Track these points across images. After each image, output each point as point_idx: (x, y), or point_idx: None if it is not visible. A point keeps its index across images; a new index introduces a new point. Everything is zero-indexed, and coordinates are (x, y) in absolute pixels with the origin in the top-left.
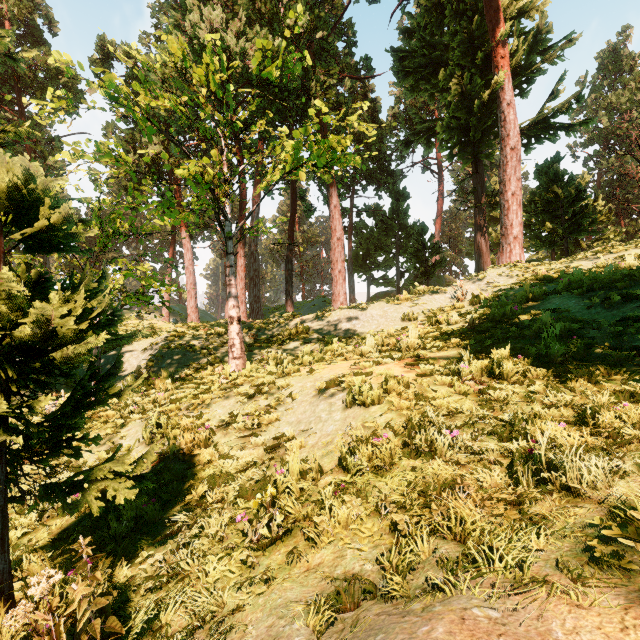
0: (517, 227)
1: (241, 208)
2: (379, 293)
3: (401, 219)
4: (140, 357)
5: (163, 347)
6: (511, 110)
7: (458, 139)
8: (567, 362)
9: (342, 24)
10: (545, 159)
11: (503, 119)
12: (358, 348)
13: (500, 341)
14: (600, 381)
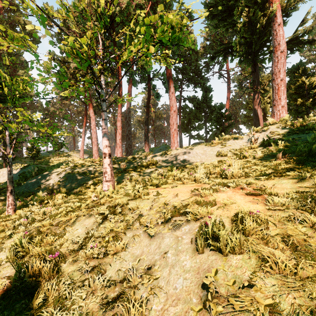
0: (284, 100)
1: (119, 93)
2: (195, 143)
3: (208, 102)
4: (55, 178)
5: (68, 173)
6: (280, 28)
7: (245, 50)
8: None
9: None
10: (293, 64)
11: (275, 34)
12: (192, 175)
13: None
14: None
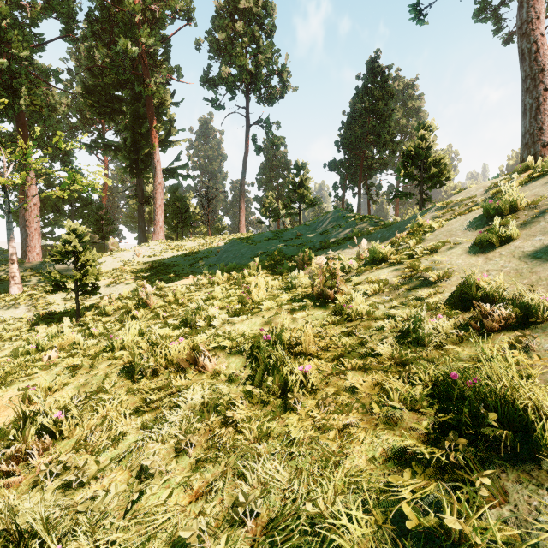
0: (162, 222)
1: None
2: (43, 246)
3: (77, 191)
4: None
5: None
6: (159, 165)
7: (130, 165)
8: (179, 273)
9: (34, 33)
10: (173, 184)
11: (155, 167)
12: None
13: (162, 270)
14: (184, 276)
